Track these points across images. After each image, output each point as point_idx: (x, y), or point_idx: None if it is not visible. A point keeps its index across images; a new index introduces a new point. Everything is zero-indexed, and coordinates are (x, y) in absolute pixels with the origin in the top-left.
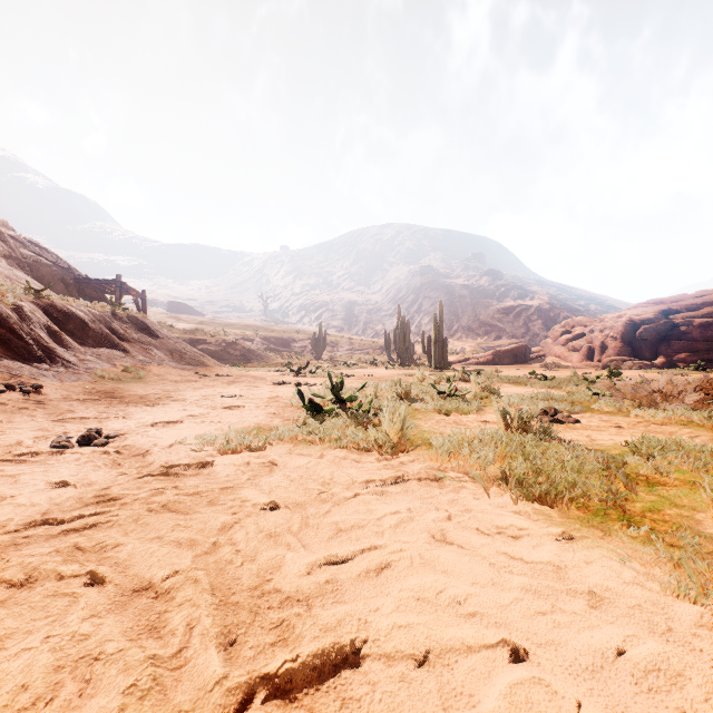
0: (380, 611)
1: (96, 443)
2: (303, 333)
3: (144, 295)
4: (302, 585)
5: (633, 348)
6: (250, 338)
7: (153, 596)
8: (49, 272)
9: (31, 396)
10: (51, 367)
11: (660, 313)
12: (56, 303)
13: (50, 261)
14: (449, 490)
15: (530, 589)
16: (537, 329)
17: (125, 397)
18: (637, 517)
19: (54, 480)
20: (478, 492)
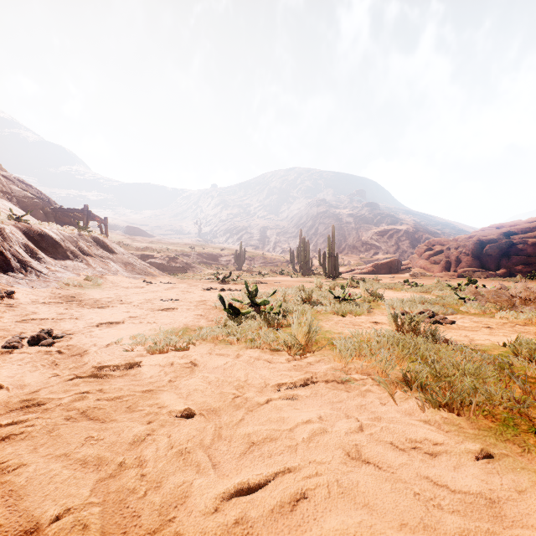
0: None
1: (43, 344)
2: (228, 250)
3: (106, 221)
4: (207, 530)
5: (481, 261)
6: (187, 254)
7: None
8: (32, 203)
9: (5, 300)
10: (26, 276)
11: (501, 235)
12: (33, 226)
13: (33, 194)
14: (356, 394)
15: None
16: (405, 247)
17: (83, 300)
18: None
19: None
20: (383, 396)
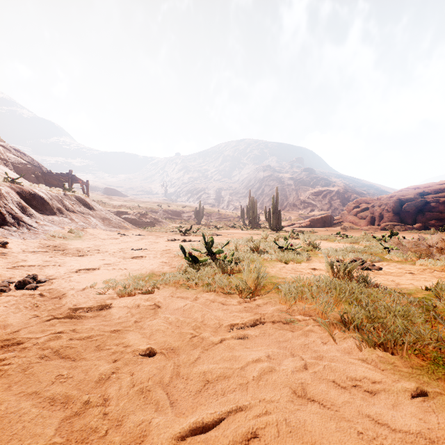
0: None
1: (28, 287)
2: (189, 208)
3: (87, 183)
4: None
5: (400, 217)
6: (155, 210)
7: None
8: (25, 168)
9: None
10: (18, 229)
11: (417, 194)
12: (25, 187)
13: (26, 161)
14: (299, 334)
15: None
16: (337, 205)
17: (67, 249)
18: None
19: None
20: (324, 336)
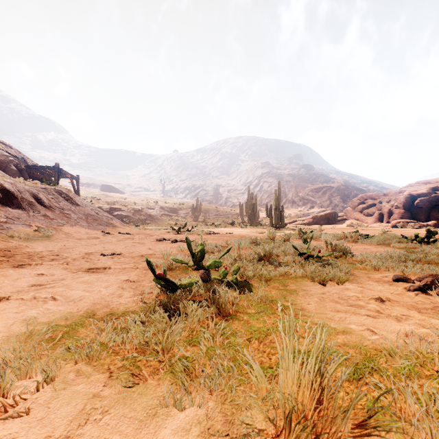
0: None
1: None
2: (187, 204)
3: (77, 178)
4: None
5: (411, 213)
6: (152, 207)
7: None
8: (7, 160)
9: None
10: None
11: (430, 189)
12: None
13: (9, 153)
14: None
15: None
16: (337, 201)
17: (17, 254)
18: None
19: None
20: None
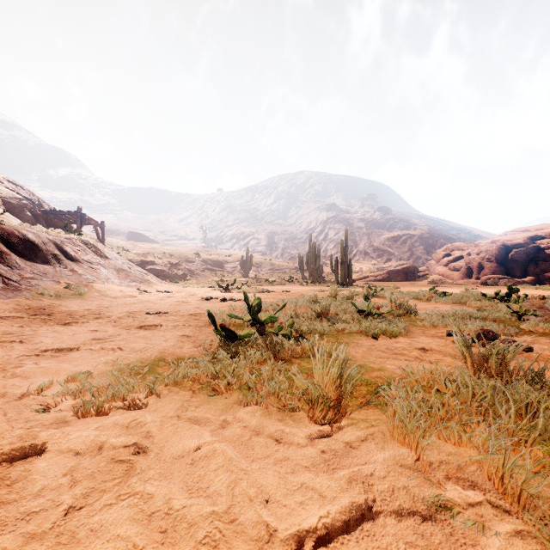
0: None
1: None
2: (234, 256)
3: (102, 225)
4: None
5: (505, 267)
6: (191, 260)
7: None
8: (20, 204)
9: None
10: None
11: (528, 239)
12: (7, 227)
13: (22, 195)
14: None
15: None
16: (419, 253)
17: (54, 313)
18: None
19: None
20: None
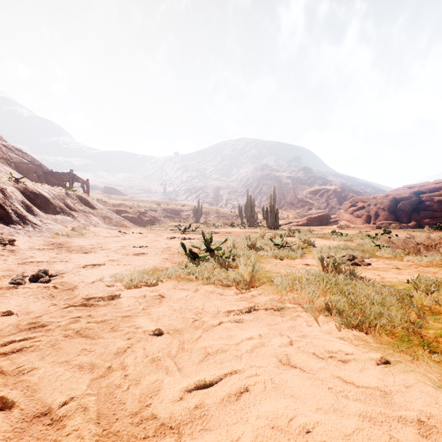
0: (240, 441)
1: (41, 281)
2: (188, 206)
3: (87, 182)
4: (175, 411)
5: (395, 215)
6: (154, 209)
7: (48, 423)
8: (27, 167)
9: (7, 246)
10: (24, 227)
11: (412, 193)
12: (29, 187)
13: (28, 160)
14: (288, 318)
15: (366, 416)
16: (334, 203)
17: (71, 247)
18: (434, 343)
19: (1, 310)
20: (310, 320)
